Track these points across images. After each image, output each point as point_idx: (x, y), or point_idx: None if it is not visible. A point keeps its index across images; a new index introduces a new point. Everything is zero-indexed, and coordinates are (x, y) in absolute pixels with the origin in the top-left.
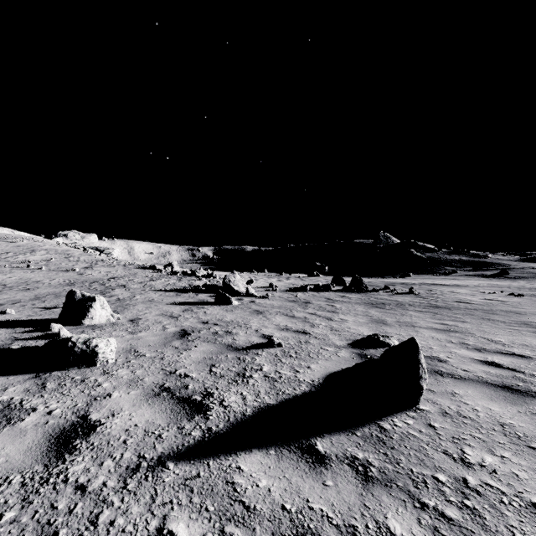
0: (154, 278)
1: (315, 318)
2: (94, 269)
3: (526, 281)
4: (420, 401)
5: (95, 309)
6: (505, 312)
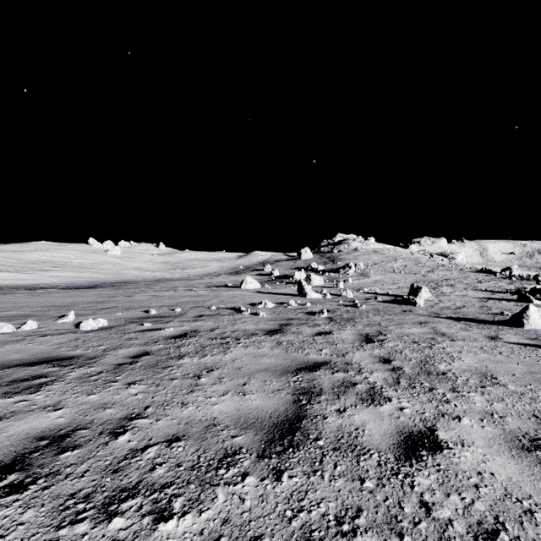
0: (482, 281)
1: None
2: (434, 272)
3: None
4: (523, 327)
5: (422, 292)
6: None
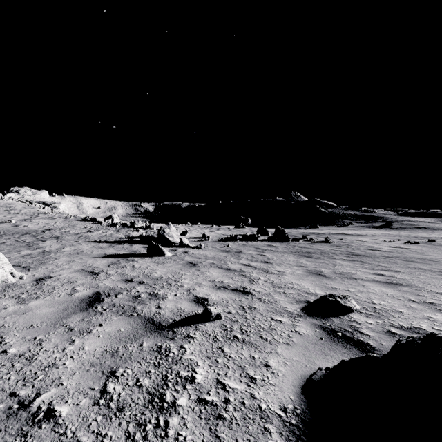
0: (92, 229)
1: (251, 271)
2: (32, 221)
3: (408, 231)
4: None
5: None
6: (421, 260)
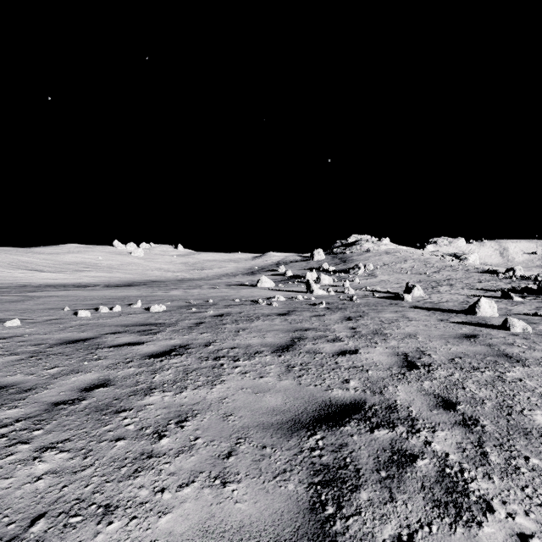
0: (483, 281)
1: None
2: (439, 273)
3: None
4: (476, 314)
5: (414, 290)
6: None
